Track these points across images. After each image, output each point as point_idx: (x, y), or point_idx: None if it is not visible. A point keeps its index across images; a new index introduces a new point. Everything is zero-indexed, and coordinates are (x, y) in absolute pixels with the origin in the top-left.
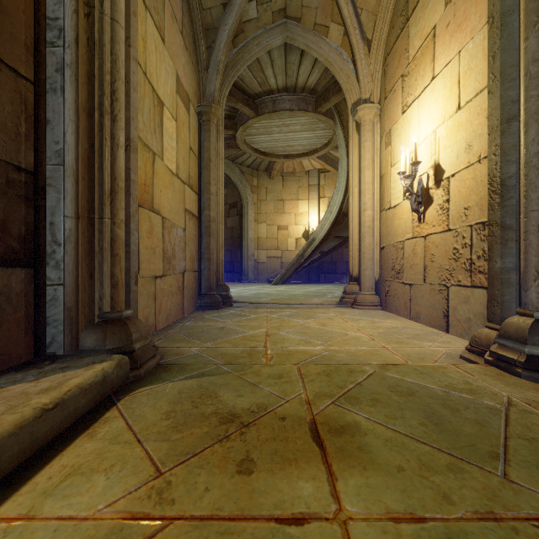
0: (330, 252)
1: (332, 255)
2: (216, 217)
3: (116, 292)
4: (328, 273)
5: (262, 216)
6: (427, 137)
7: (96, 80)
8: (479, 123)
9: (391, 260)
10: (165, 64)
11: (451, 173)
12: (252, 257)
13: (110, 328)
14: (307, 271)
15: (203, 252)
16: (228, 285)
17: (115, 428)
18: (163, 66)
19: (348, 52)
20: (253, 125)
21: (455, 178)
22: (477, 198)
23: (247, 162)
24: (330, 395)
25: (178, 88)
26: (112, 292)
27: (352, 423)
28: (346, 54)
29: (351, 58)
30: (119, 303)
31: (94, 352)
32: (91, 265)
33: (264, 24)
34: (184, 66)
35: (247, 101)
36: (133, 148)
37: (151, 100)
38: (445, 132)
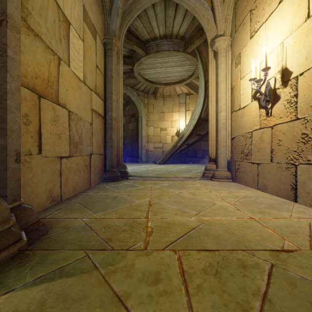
0: (193, 144)
1: (194, 146)
2: (116, 117)
3: None
4: (192, 157)
5: (150, 122)
6: (274, 50)
7: None
8: None
9: (240, 146)
10: None
11: (300, 73)
12: (144, 147)
13: None
14: (178, 156)
15: (107, 141)
16: (129, 165)
17: None
18: None
19: (208, 3)
20: (144, 62)
21: (303, 75)
22: None
23: (141, 88)
24: None
25: (86, 18)
26: None
27: None
28: (207, 4)
29: (210, 7)
30: None
31: None
32: None
33: None
34: (90, 5)
35: (140, 44)
36: (11, 25)
37: (55, 14)
38: (292, 41)
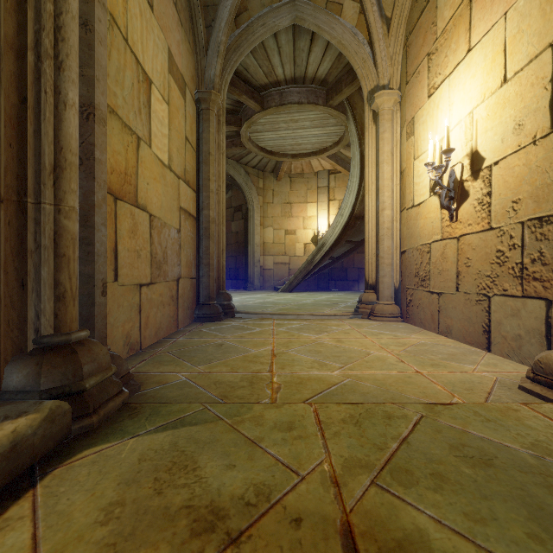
0: (341, 258)
1: (342, 261)
2: (216, 218)
3: (62, 307)
4: (339, 280)
5: (268, 220)
6: (461, 121)
7: (30, 8)
8: (534, 96)
9: (414, 266)
10: (154, 35)
11: (494, 161)
12: (258, 263)
13: (49, 358)
14: (316, 278)
15: (201, 256)
16: (232, 293)
17: (9, 547)
18: (151, 37)
19: (364, 33)
20: (259, 121)
21: (499, 166)
22: (530, 188)
23: (252, 163)
24: (367, 465)
25: (171, 68)
26: (56, 307)
27: (414, 533)
28: (362, 35)
29: (368, 40)
30: (67, 322)
31: (22, 395)
32: (22, 269)
33: (270, 2)
34: (178, 44)
35: (252, 93)
36: (98, 118)
37: (134, 74)
38: (485, 112)
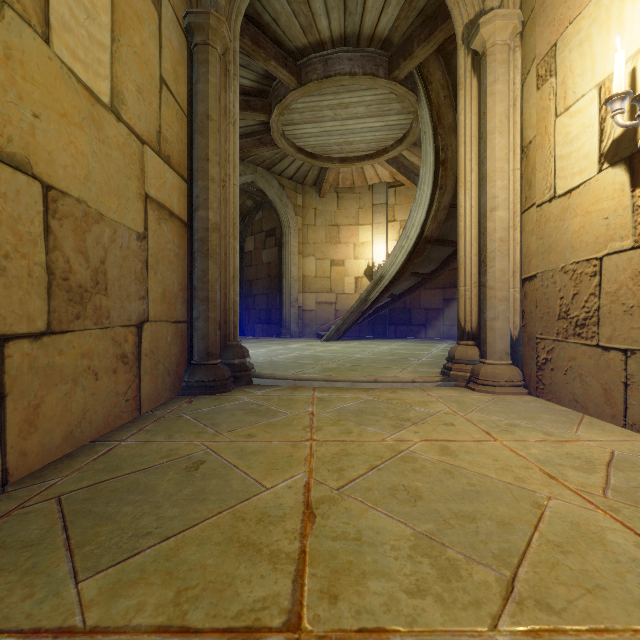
0: (403, 295)
1: (405, 300)
2: (222, 226)
3: None
4: (400, 324)
5: (309, 247)
6: None
7: None
8: None
9: (556, 300)
10: None
11: None
12: (295, 302)
13: None
14: (371, 322)
15: (195, 286)
16: (261, 342)
17: None
18: None
19: None
20: (295, 106)
21: None
22: None
23: (288, 172)
24: None
25: None
26: None
27: None
28: None
29: None
30: None
31: None
32: None
33: None
34: None
35: (284, 60)
36: None
37: None
38: None
